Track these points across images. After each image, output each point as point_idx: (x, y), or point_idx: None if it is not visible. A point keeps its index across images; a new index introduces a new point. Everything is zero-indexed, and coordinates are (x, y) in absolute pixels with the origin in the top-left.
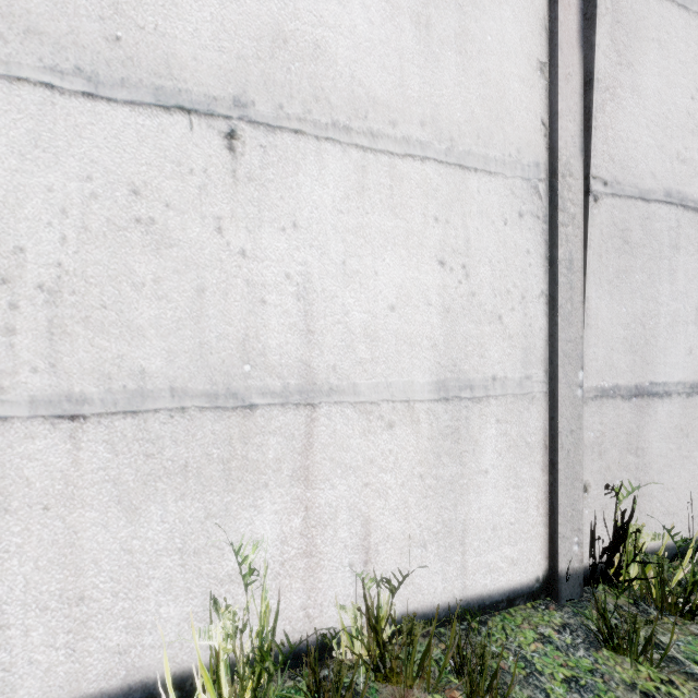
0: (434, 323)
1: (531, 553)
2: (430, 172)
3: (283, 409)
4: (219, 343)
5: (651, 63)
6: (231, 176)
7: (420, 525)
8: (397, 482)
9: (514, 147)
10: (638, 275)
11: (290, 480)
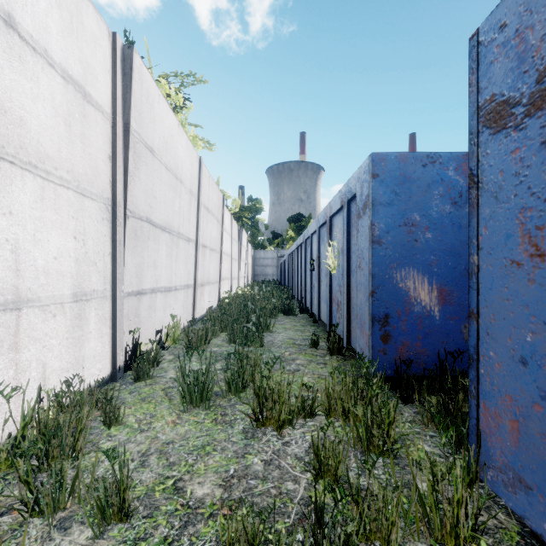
0: (72, 266)
1: (107, 364)
2: (71, 195)
3: (4, 312)
4: None
5: (144, 170)
6: None
7: (67, 361)
8: (58, 343)
9: (101, 189)
10: (139, 248)
11: (8, 350)
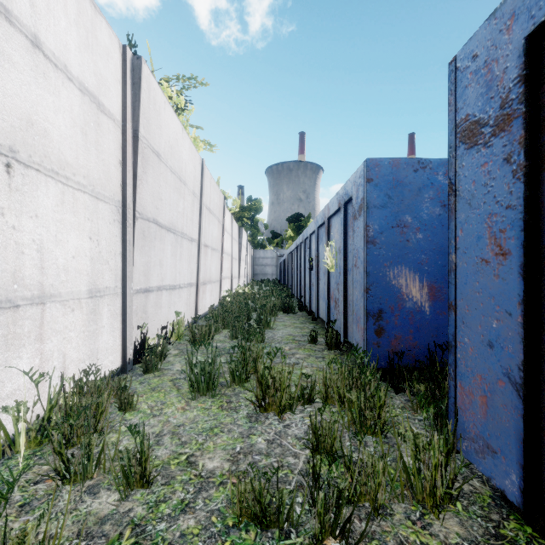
0: (88, 264)
1: (118, 357)
2: (87, 198)
3: (31, 306)
4: (3, 273)
5: (151, 173)
6: (8, 186)
7: (83, 353)
8: (76, 335)
9: (113, 193)
10: (147, 248)
11: (35, 341)
